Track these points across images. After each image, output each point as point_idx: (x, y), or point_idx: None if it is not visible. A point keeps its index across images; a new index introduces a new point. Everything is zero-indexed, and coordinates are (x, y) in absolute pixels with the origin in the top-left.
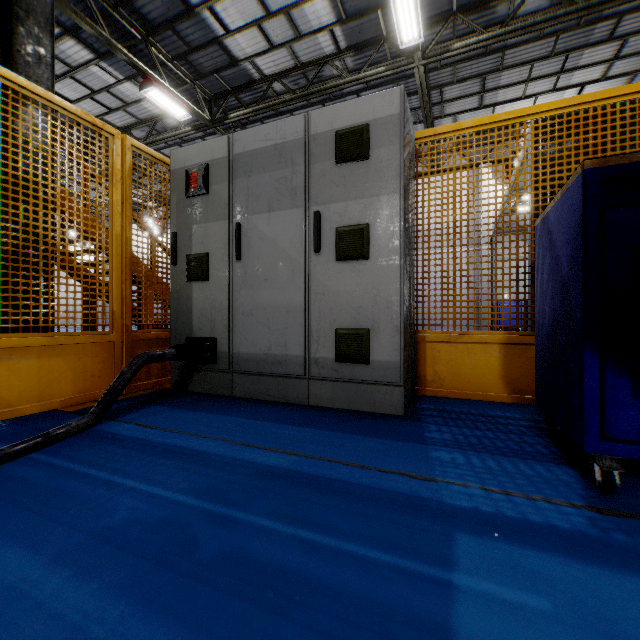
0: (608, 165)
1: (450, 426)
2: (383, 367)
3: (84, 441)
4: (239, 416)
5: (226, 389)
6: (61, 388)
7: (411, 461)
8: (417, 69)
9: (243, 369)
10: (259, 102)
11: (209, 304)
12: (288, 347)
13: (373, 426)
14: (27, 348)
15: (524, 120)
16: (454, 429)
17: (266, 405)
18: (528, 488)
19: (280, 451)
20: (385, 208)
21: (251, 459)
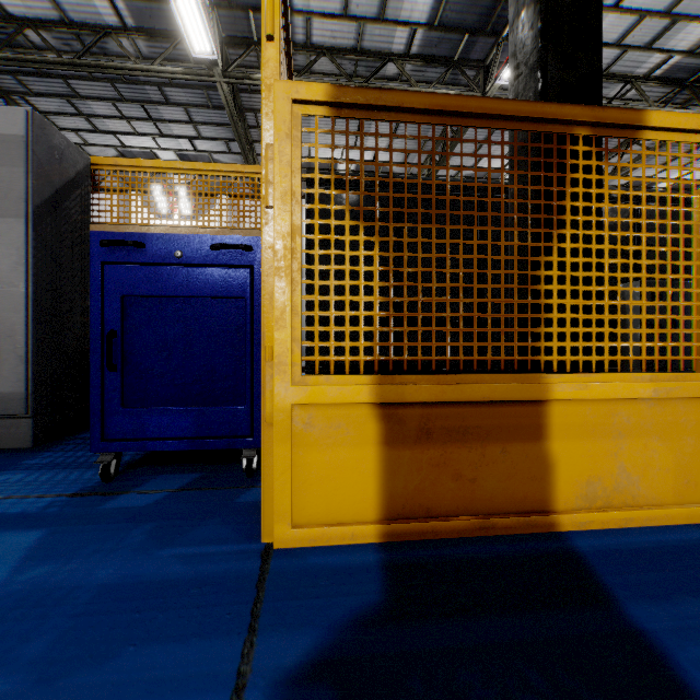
0: (106, 231)
1: (71, 451)
2: (7, 399)
3: None
4: None
5: None
6: None
7: None
8: (220, 85)
9: None
10: (1, 48)
11: None
12: None
13: None
14: None
15: (197, 173)
16: (70, 453)
17: None
18: (42, 490)
19: None
20: (9, 231)
21: None
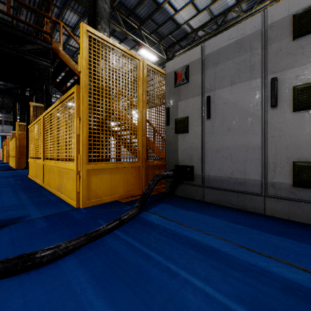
0: None
1: None
2: None
3: (137, 225)
4: (220, 218)
5: (199, 196)
6: (118, 189)
7: None
8: None
9: (211, 185)
10: (190, 44)
11: (188, 146)
12: (247, 173)
13: None
14: (106, 169)
15: None
16: None
17: (231, 211)
18: None
19: (284, 262)
20: None
21: (265, 267)
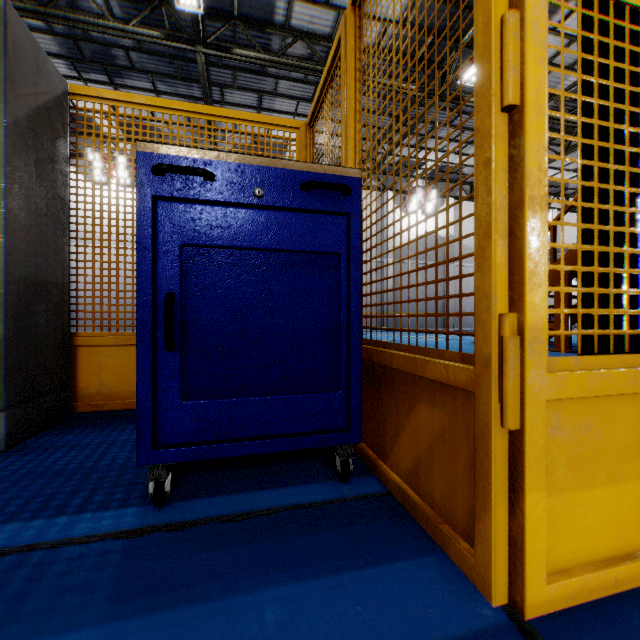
0: None
1: None
2: None
3: None
4: None
5: None
6: None
7: None
8: None
9: None
10: None
11: None
12: None
13: None
14: None
15: None
16: None
17: None
18: None
19: None
20: None
21: None
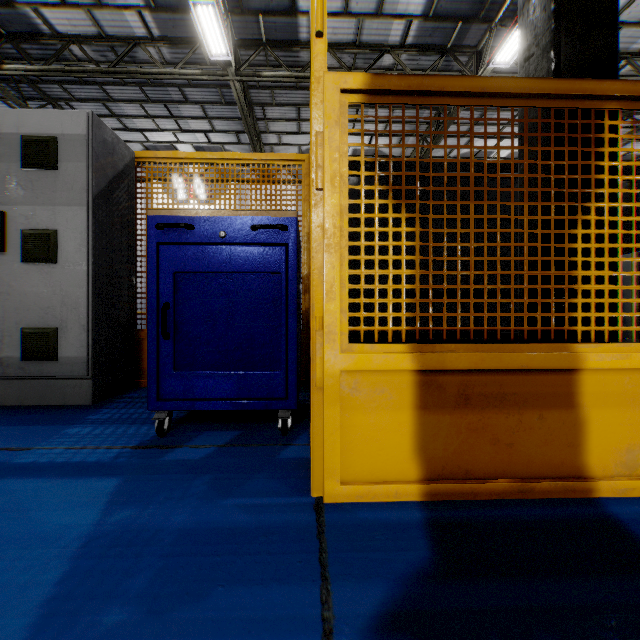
0: (161, 215)
1: (124, 408)
2: (71, 363)
3: None
4: None
5: None
6: None
7: (32, 439)
8: (233, 83)
9: None
10: (50, 62)
11: None
12: None
13: (42, 416)
14: None
15: (224, 162)
16: (123, 410)
17: None
18: (108, 442)
19: None
20: (73, 218)
21: None
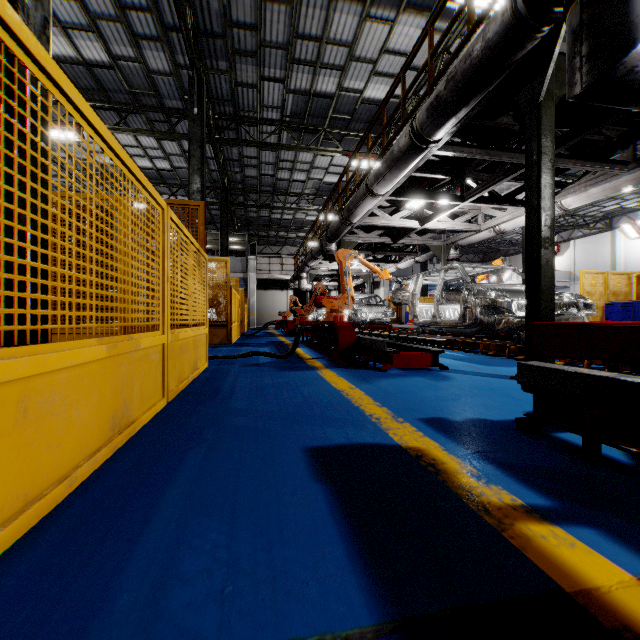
0: None
1: None
2: None
3: None
4: None
5: None
6: None
7: None
8: None
9: None
10: None
11: None
12: None
13: None
14: None
15: None
16: None
17: None
18: None
19: None
20: None
21: None
